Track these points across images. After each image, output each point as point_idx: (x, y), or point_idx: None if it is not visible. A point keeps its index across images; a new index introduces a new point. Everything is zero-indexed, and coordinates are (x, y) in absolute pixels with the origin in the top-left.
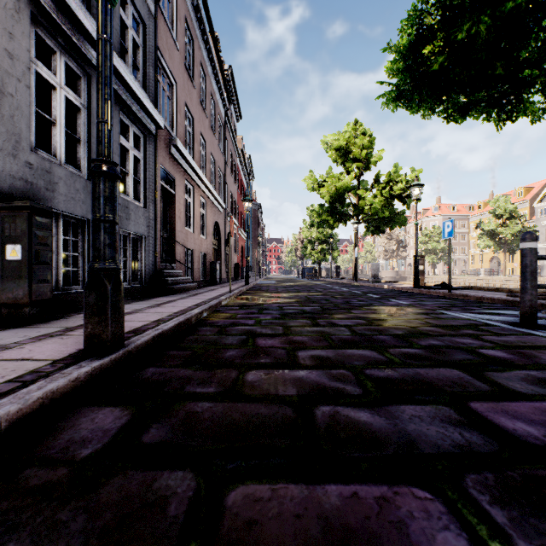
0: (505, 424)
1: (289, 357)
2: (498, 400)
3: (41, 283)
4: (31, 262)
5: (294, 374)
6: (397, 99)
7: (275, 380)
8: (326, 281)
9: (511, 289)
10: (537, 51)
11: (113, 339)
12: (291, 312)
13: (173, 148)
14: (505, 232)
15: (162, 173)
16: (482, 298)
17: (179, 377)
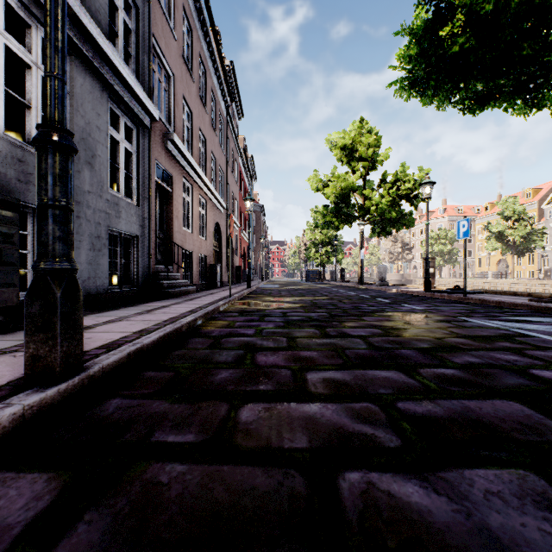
0: None
1: (296, 381)
2: None
3: (5, 287)
4: None
5: (304, 409)
6: (411, 86)
7: (278, 419)
8: (331, 285)
9: (531, 293)
10: None
11: (65, 361)
12: (296, 319)
13: (170, 142)
14: (514, 234)
15: (158, 170)
16: (502, 303)
17: (149, 415)
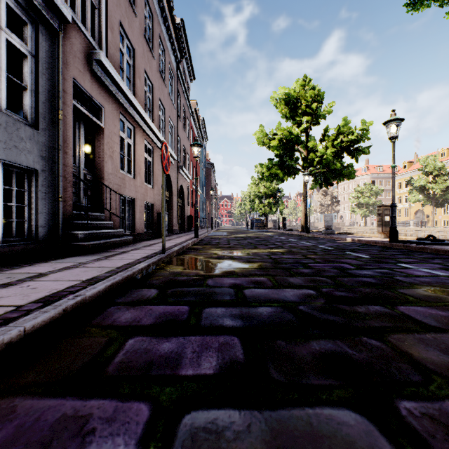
0: None
1: None
2: None
3: None
4: None
5: None
6: None
7: None
8: (275, 233)
9: None
10: None
11: None
12: (267, 319)
13: (97, 65)
14: (434, 187)
15: (83, 97)
16: None
17: None
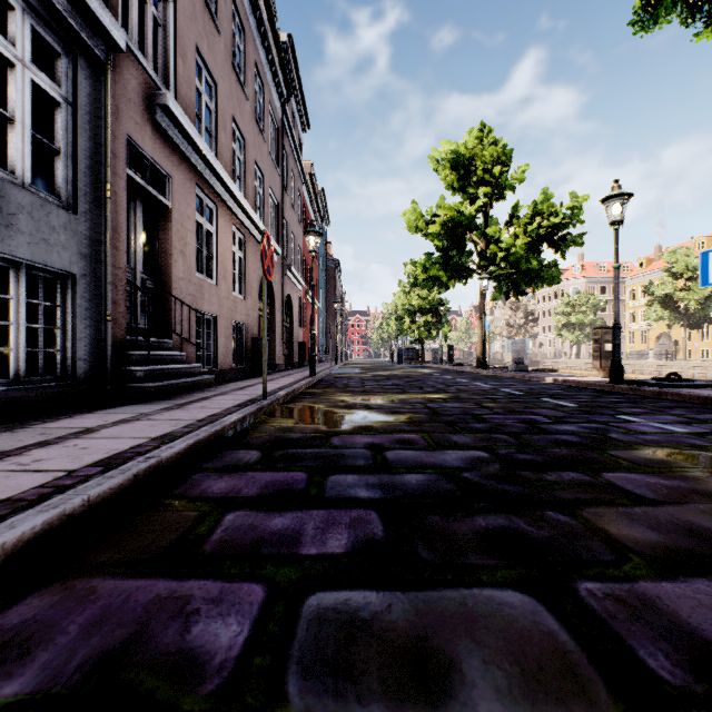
0: None
1: None
2: None
3: None
4: None
5: None
6: None
7: None
8: (436, 369)
9: None
10: None
11: None
12: (417, 490)
13: (162, 113)
14: (687, 298)
15: (141, 162)
16: None
17: None
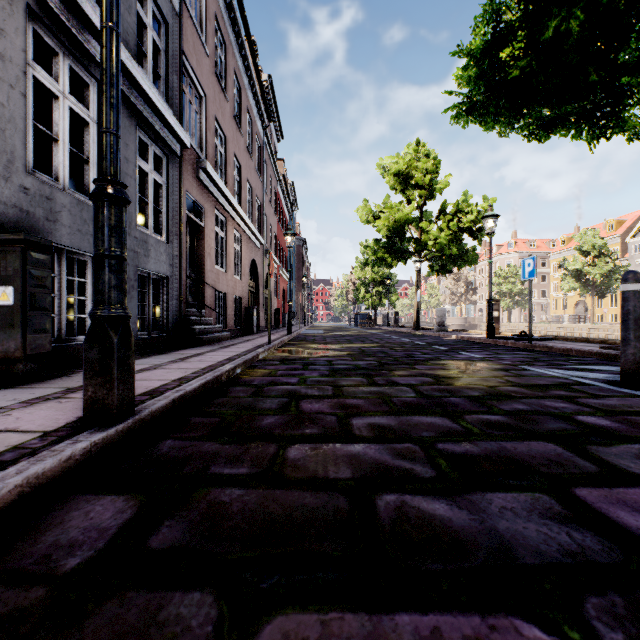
0: (625, 520)
1: (341, 425)
2: (611, 485)
3: (38, 333)
4: (26, 307)
5: (348, 448)
6: (469, 112)
7: (323, 457)
8: (382, 330)
9: (604, 340)
10: (637, 54)
11: (121, 404)
12: (342, 368)
13: (202, 171)
14: (593, 272)
15: (188, 202)
16: (570, 350)
17: (203, 453)
